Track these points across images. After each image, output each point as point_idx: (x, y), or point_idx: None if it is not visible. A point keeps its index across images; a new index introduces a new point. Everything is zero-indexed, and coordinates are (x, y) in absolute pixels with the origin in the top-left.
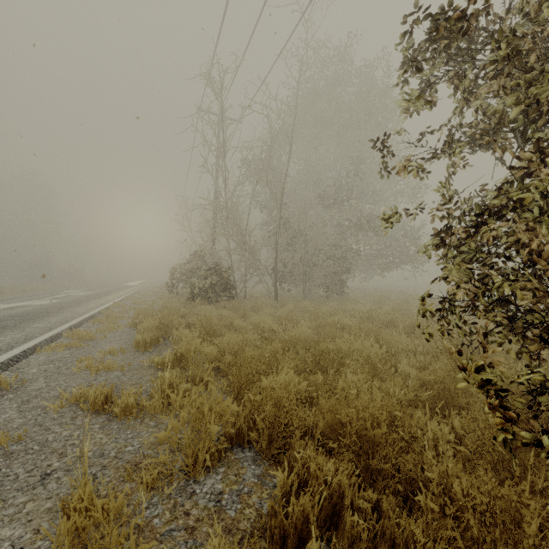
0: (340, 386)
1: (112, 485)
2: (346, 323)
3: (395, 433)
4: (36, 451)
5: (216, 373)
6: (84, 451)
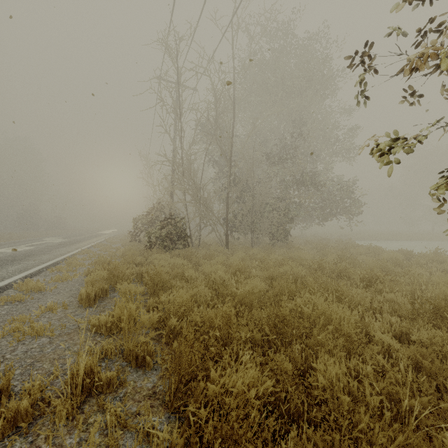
0: (320, 385)
1: None
2: (298, 274)
3: None
4: None
5: (159, 339)
6: None
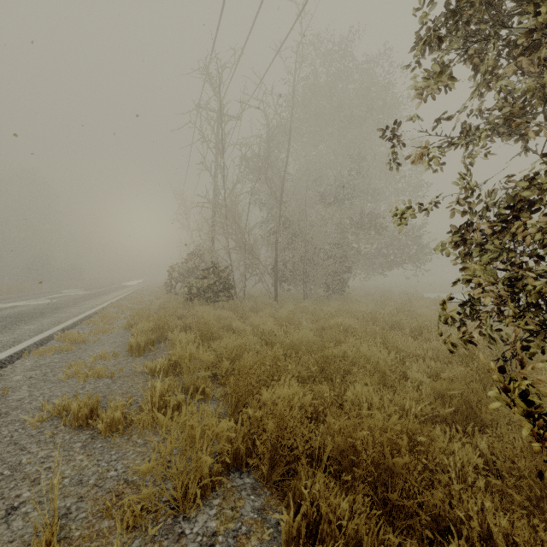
0: (349, 399)
1: (88, 522)
2: (350, 325)
3: (417, 459)
4: (6, 477)
5: (213, 380)
6: (53, 485)
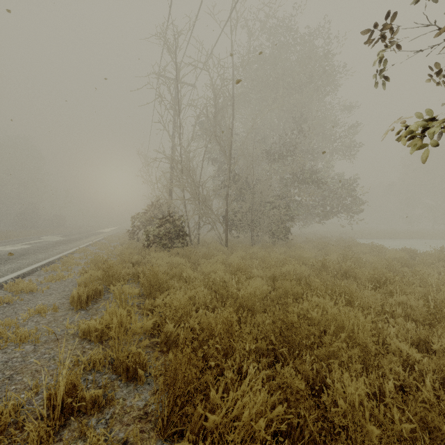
0: (340, 410)
1: None
2: (302, 274)
3: None
4: None
5: (154, 346)
6: None
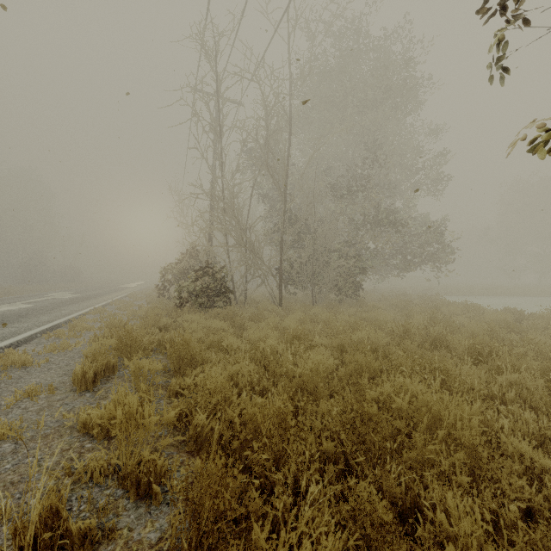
0: None
1: None
2: (378, 342)
3: None
4: None
5: (180, 444)
6: None
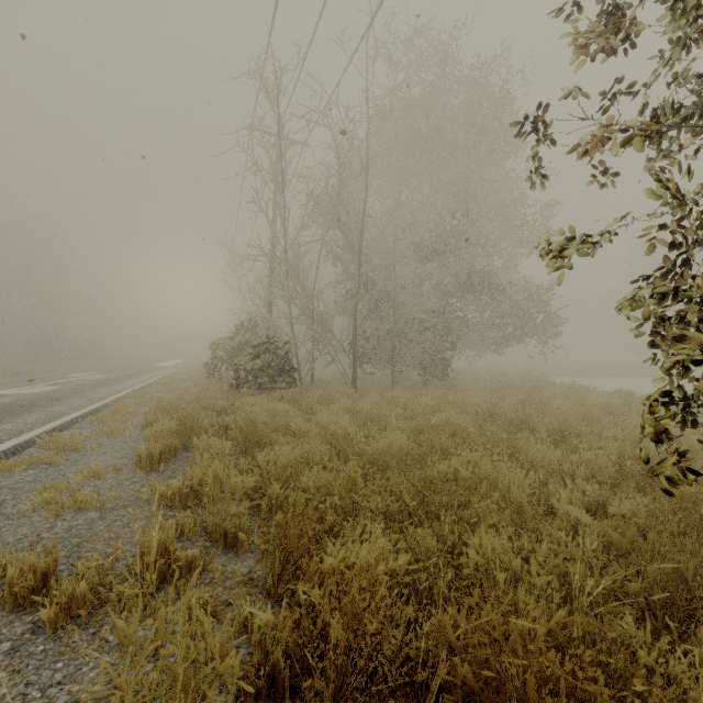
0: (472, 562)
1: None
2: (459, 425)
3: None
4: None
5: (255, 513)
6: None
